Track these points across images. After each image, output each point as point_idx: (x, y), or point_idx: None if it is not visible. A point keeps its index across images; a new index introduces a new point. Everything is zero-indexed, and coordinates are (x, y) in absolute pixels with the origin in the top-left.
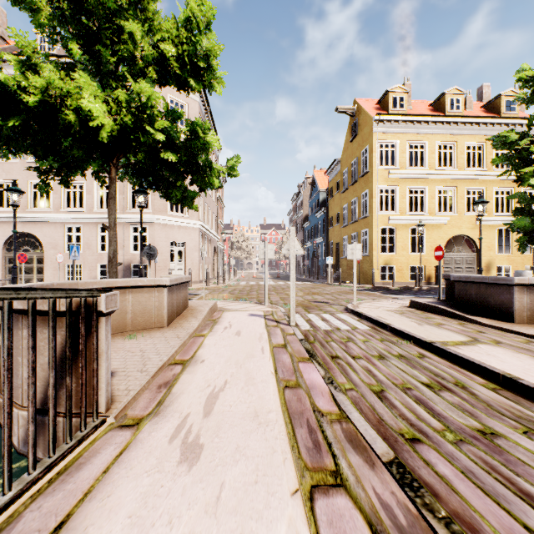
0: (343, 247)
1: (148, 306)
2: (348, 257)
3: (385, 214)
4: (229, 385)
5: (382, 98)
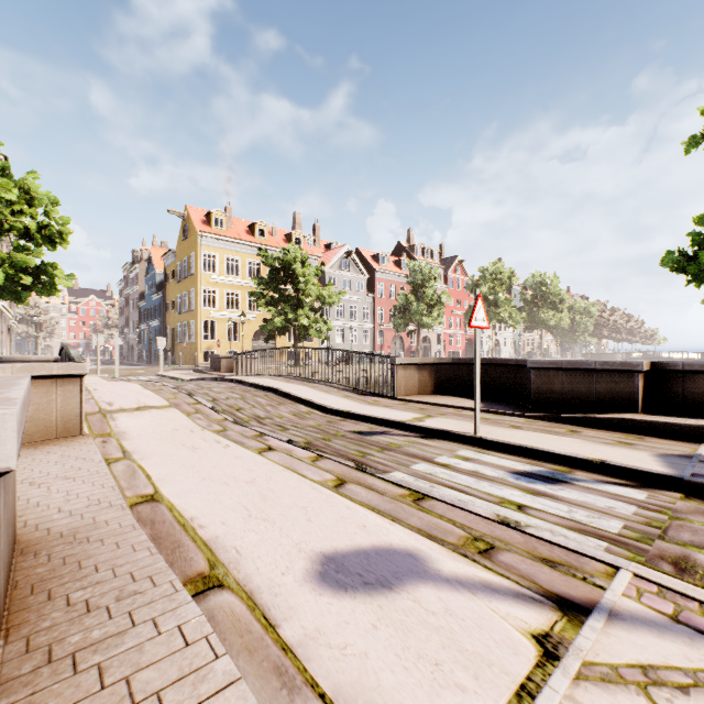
0: (177, 333)
1: None
2: (158, 345)
3: (208, 310)
4: None
5: (208, 214)
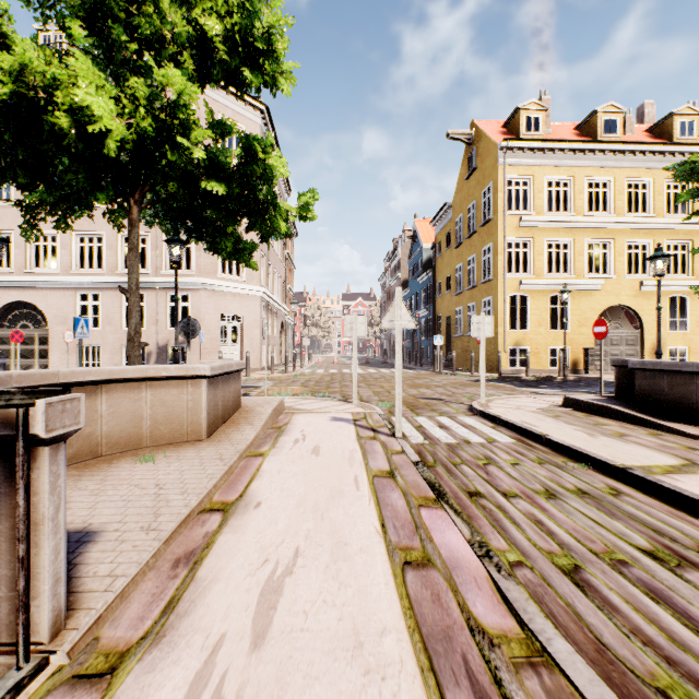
0: (456, 322)
1: (178, 408)
2: (472, 334)
3: (516, 277)
4: (302, 559)
5: (510, 118)
